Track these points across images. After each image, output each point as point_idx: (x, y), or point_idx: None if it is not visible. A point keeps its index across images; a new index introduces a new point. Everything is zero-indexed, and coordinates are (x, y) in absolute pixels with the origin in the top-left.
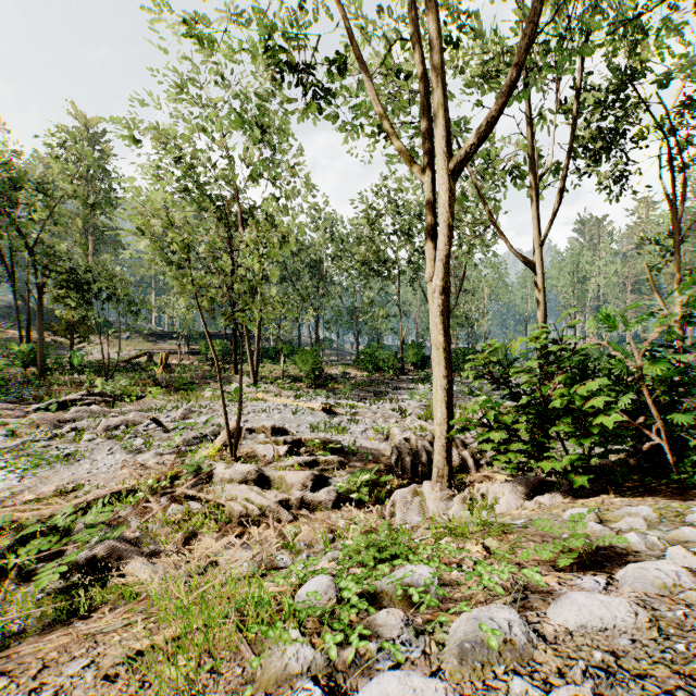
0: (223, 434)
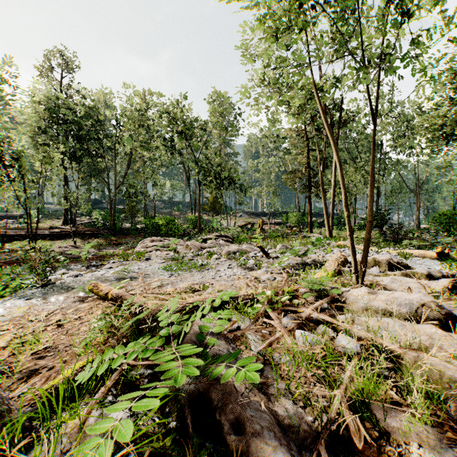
0: (329, 262)
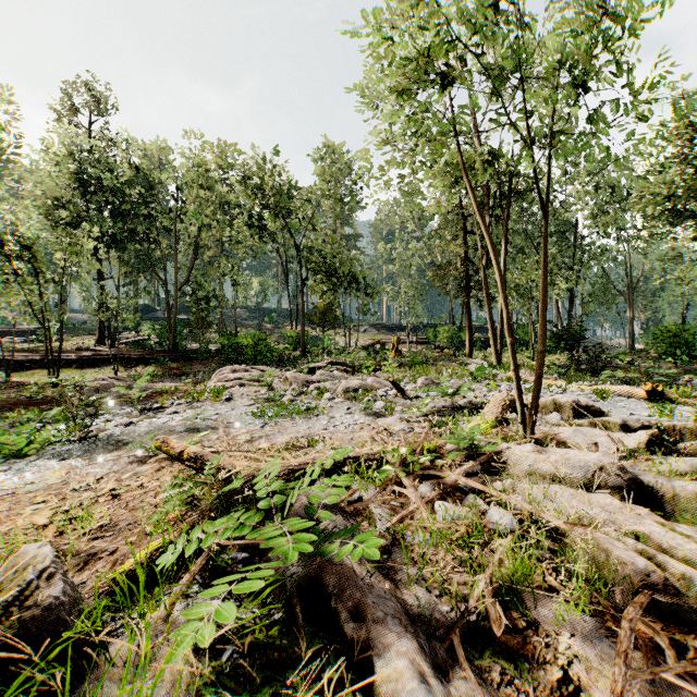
0: (490, 405)
